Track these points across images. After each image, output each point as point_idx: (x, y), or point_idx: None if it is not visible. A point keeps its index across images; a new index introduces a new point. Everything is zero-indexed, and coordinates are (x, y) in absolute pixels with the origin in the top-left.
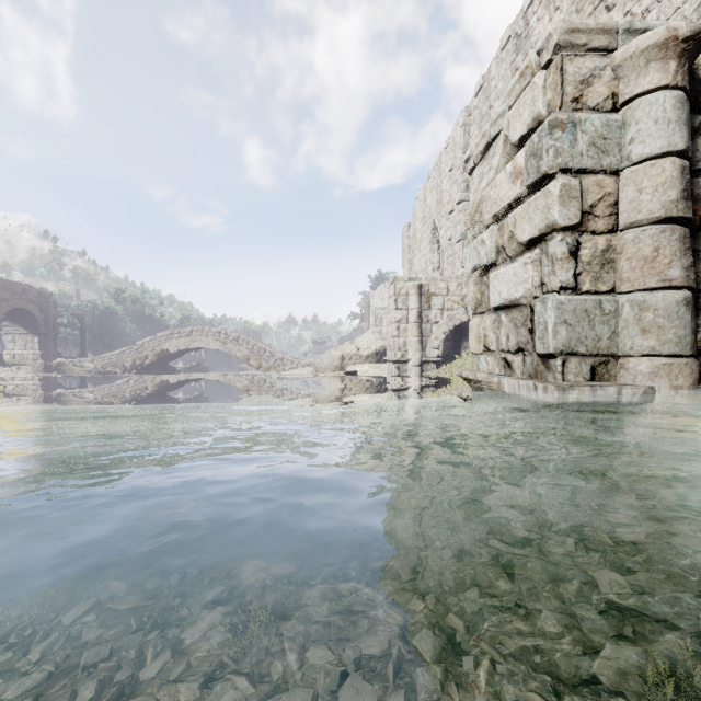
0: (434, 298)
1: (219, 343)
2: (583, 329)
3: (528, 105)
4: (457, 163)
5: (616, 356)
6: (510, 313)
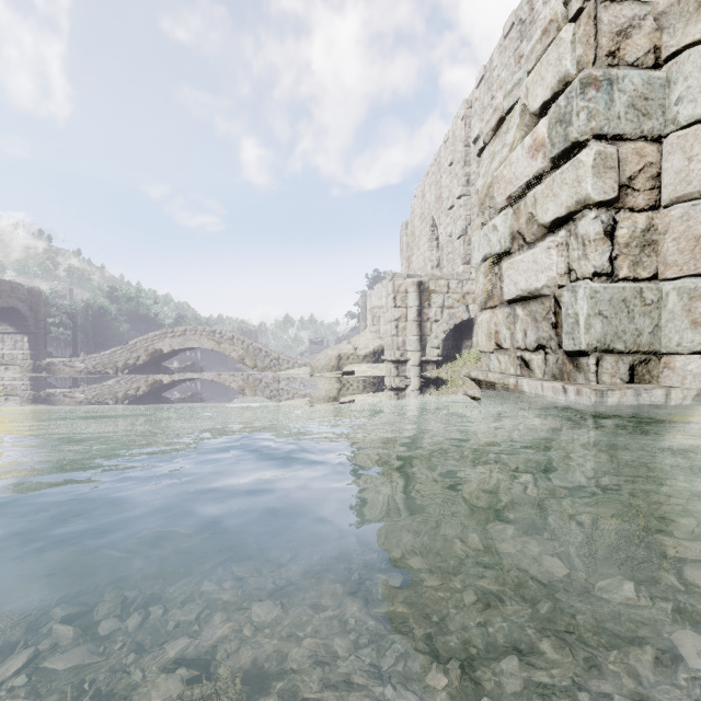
0: (434, 296)
1: (214, 342)
2: (621, 321)
3: (552, 66)
4: (457, 157)
5: (658, 354)
6: (528, 306)
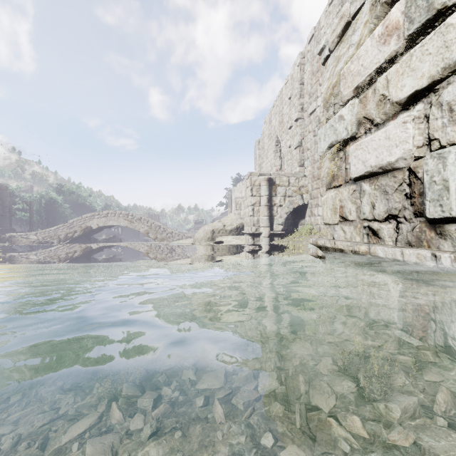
0: (279, 188)
1: (127, 222)
2: None
3: None
4: (295, 92)
5: None
6: (377, 181)
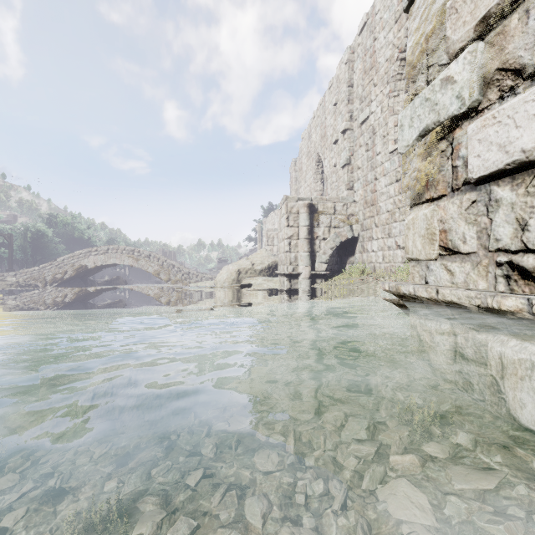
0: (322, 216)
1: (133, 260)
2: None
3: None
4: (341, 97)
5: None
6: (534, 178)
